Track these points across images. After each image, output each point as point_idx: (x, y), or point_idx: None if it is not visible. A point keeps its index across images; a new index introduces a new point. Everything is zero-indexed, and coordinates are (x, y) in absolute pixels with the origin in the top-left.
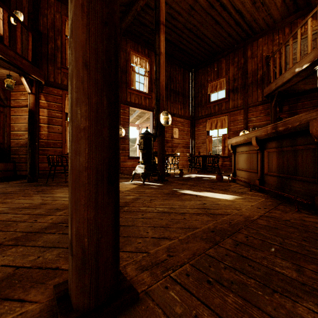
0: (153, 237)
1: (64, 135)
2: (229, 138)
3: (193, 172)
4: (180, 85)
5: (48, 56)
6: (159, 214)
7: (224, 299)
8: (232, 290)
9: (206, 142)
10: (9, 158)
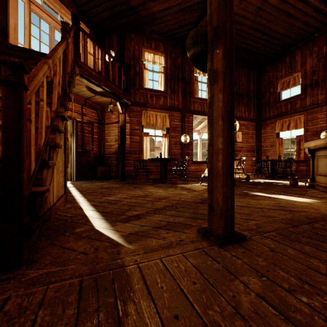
0: (241, 218)
1: (141, 144)
2: (306, 140)
3: (259, 177)
4: (243, 86)
5: (130, 81)
6: (239, 207)
7: (302, 247)
8: (308, 245)
9: (275, 145)
10: (104, 163)
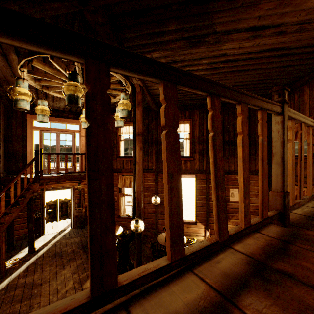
0: None
1: (118, 202)
2: None
3: None
4: None
5: None
6: None
7: None
8: None
9: None
10: None
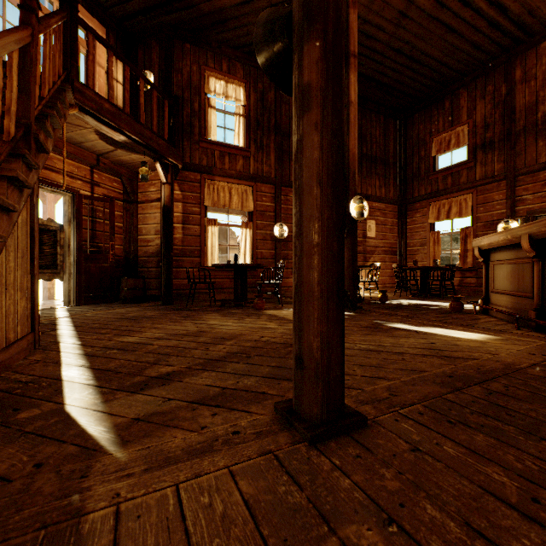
0: (364, 376)
1: (203, 238)
2: (476, 235)
3: (403, 296)
4: (378, 145)
5: (184, 127)
6: (363, 352)
7: (471, 437)
8: (482, 431)
9: (428, 243)
10: (136, 272)
